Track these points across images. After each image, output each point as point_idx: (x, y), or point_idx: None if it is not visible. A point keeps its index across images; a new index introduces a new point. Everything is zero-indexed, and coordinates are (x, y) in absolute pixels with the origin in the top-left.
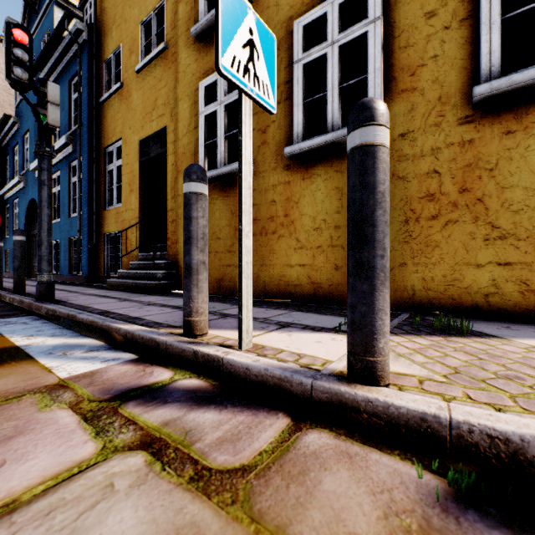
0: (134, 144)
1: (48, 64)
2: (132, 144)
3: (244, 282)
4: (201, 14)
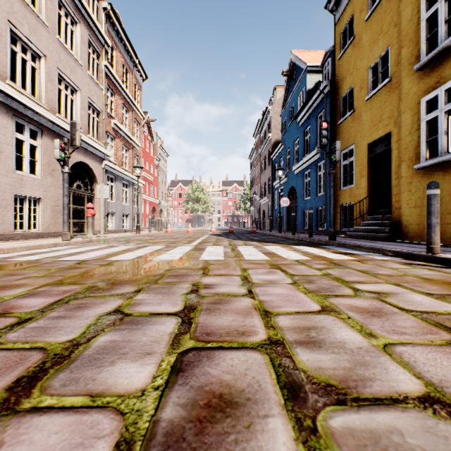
0: (363, 146)
1: (304, 110)
2: (362, 146)
3: None
4: (422, 52)
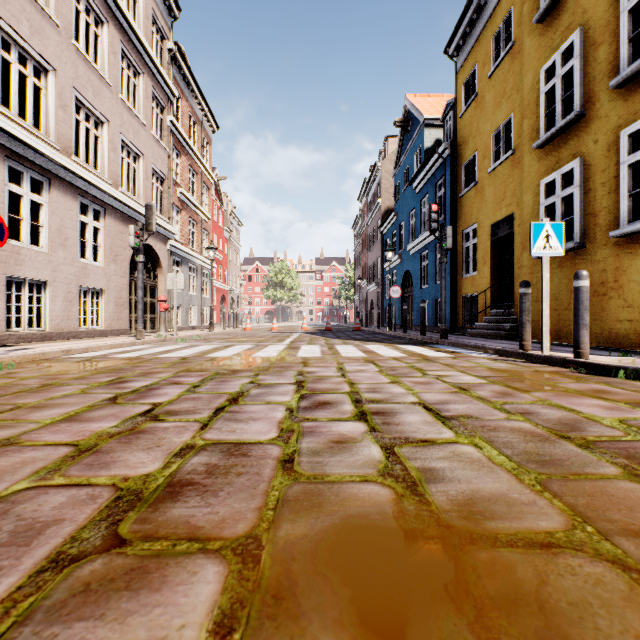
0: (486, 227)
1: (420, 175)
2: (484, 227)
3: (543, 328)
4: (542, 129)
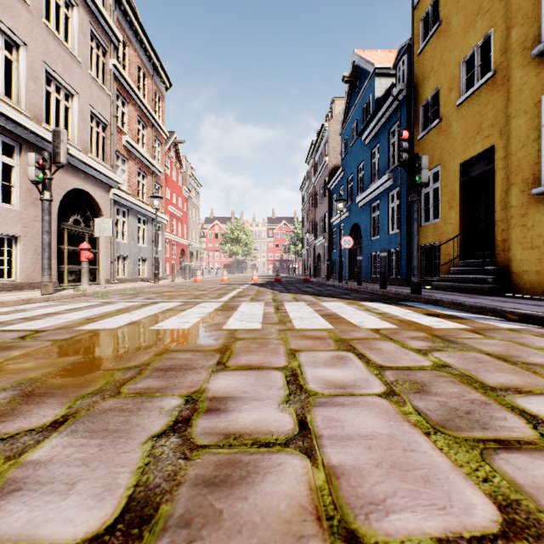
0: (453, 167)
1: (371, 124)
2: (451, 168)
3: None
4: None
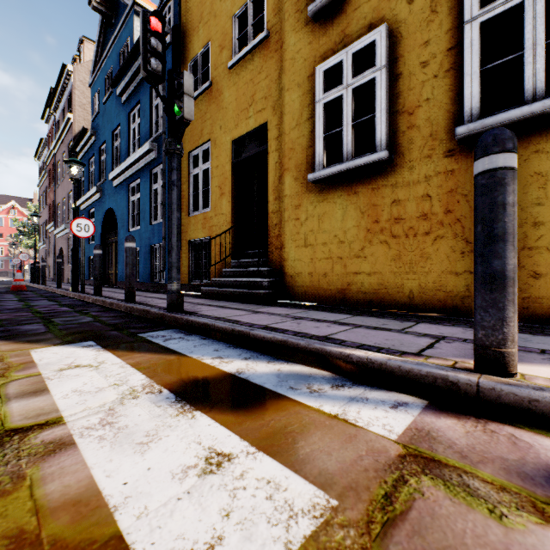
0: (225, 144)
1: (128, 73)
2: (223, 144)
3: None
4: None
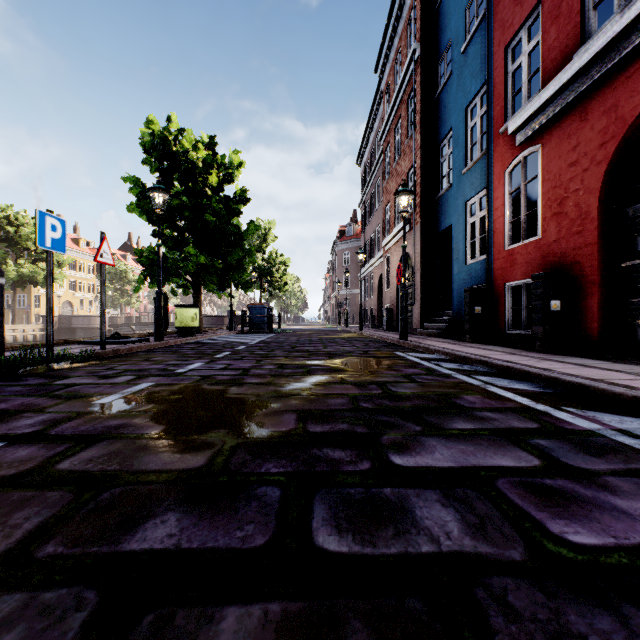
0: None
1: None
2: None
3: None
4: None
